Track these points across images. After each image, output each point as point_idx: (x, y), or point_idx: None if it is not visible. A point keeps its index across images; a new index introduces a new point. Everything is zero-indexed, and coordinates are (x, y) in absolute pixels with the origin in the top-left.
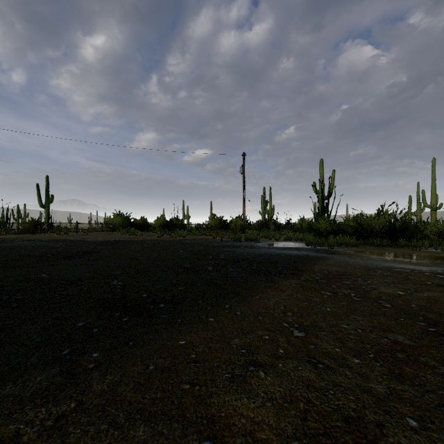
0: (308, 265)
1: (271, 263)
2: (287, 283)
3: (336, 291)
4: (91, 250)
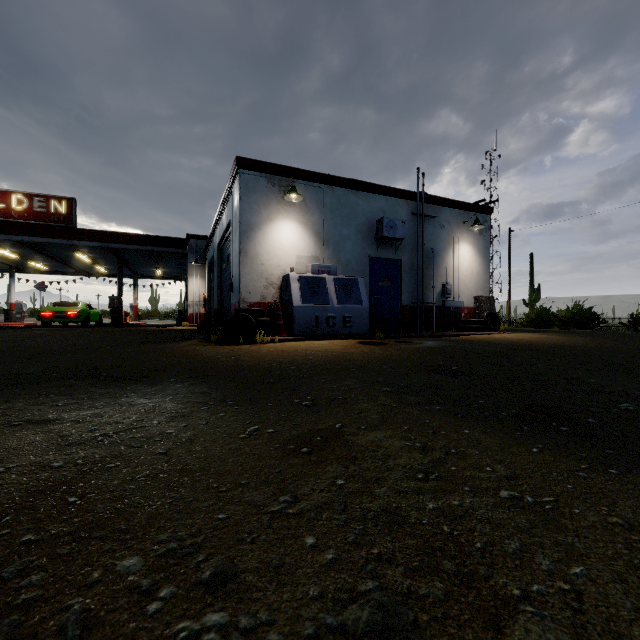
0: None
1: None
2: None
3: None
4: None
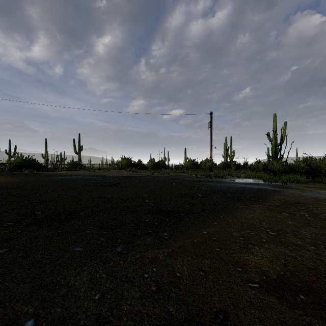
0: (268, 195)
1: (240, 194)
2: (256, 206)
3: (293, 213)
4: (119, 182)
